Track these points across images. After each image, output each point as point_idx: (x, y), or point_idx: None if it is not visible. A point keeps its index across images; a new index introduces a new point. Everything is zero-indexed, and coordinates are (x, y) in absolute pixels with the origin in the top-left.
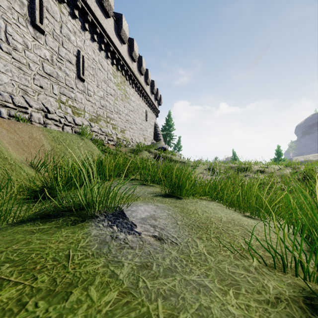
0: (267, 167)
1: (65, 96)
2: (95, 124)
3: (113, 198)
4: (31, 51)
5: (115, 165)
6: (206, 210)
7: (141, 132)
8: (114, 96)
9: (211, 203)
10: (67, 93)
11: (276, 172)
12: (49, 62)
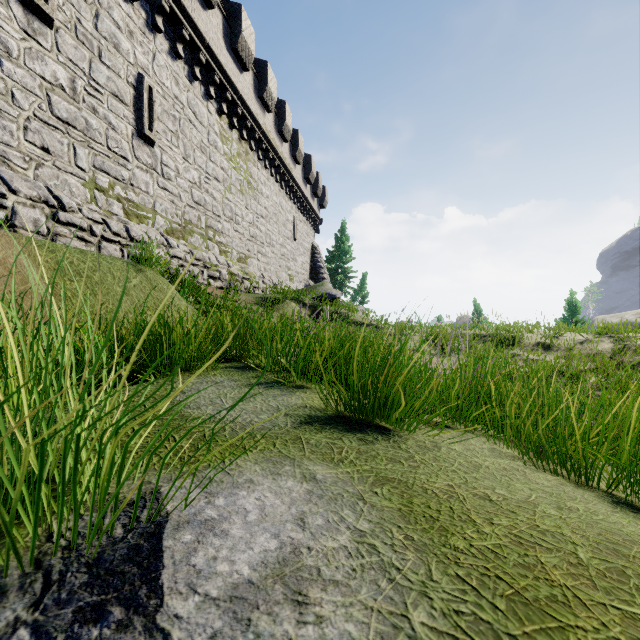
0: (556, 337)
1: (106, 174)
2: (180, 243)
3: (108, 483)
4: (17, 62)
5: (210, 331)
6: (486, 490)
7: (283, 264)
8: (223, 182)
9: (474, 445)
10: (113, 169)
11: (579, 347)
12: (67, 93)
